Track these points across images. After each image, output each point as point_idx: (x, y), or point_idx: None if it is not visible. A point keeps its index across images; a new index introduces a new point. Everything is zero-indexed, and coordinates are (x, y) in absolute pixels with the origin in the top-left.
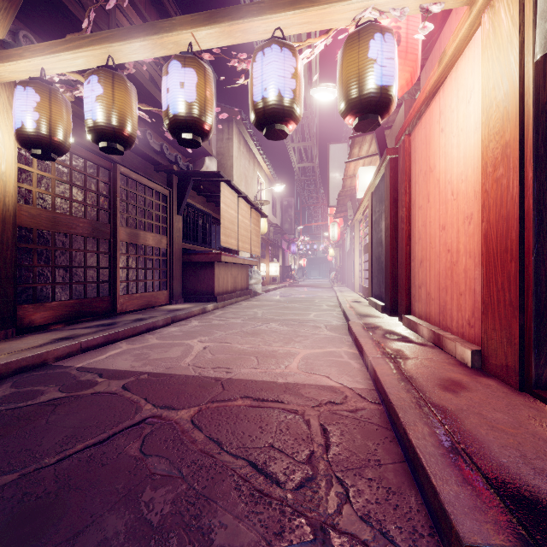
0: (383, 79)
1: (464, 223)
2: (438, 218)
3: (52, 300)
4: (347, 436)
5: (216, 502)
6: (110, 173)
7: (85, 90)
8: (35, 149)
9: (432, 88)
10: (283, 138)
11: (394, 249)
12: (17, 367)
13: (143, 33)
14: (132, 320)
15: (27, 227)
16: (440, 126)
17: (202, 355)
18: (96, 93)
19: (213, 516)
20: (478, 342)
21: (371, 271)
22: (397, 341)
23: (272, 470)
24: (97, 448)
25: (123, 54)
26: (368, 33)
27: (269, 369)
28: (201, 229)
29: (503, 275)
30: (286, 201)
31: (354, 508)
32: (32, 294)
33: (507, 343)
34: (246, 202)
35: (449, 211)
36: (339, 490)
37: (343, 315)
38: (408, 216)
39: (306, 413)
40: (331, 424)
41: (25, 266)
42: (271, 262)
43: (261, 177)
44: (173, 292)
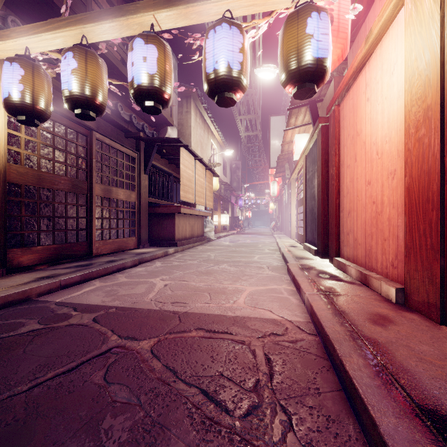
0: (319, 52)
1: (388, 178)
2: (365, 175)
3: (37, 245)
4: (288, 365)
5: (170, 430)
6: (87, 138)
7: (62, 64)
8: (20, 115)
9: (359, 64)
10: (232, 105)
11: (325, 202)
12: (4, 302)
13: (111, 16)
14: (105, 262)
15: (16, 183)
16: (366, 96)
17: (163, 292)
18: (71, 67)
19: (166, 444)
20: (401, 281)
21: (305, 221)
22: (329, 280)
23: (221, 398)
24: (65, 376)
25: (95, 34)
26: (306, 12)
27: (220, 304)
28: (164, 186)
29: (425, 223)
30: (235, 163)
31: (297, 436)
32: (20, 240)
33: (428, 282)
34: (201, 164)
35: (374, 168)
36: (283, 418)
37: (282, 258)
38: (337, 174)
39: (252, 343)
40: (274, 354)
41: (14, 216)
42: (222, 214)
43: (214, 144)
44: (141, 238)
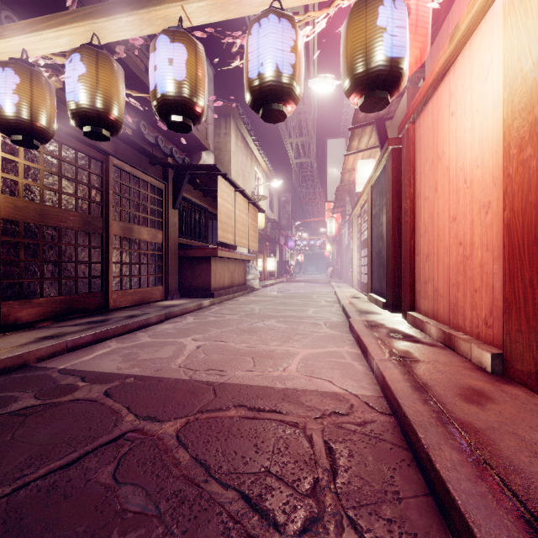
0: (393, 50)
1: (480, 213)
2: (448, 209)
3: (40, 296)
4: (357, 457)
5: None
6: (103, 165)
7: (67, 69)
8: (15, 135)
9: (442, 69)
10: (281, 120)
11: (396, 244)
12: None
13: (129, 7)
14: (125, 317)
15: (13, 220)
16: (450, 109)
17: (194, 356)
18: (78, 72)
19: None
20: (497, 344)
21: (371, 266)
22: (403, 341)
23: (268, 506)
24: (62, 472)
25: (109, 31)
26: None
27: (266, 372)
28: (197, 224)
29: (532, 270)
30: (284, 197)
31: None
32: (18, 290)
33: (537, 347)
34: (243, 197)
35: (461, 201)
36: (352, 536)
37: (342, 312)
38: (412, 208)
39: (308, 426)
40: (337, 441)
41: (10, 260)
42: (268, 258)
43: (259, 172)
44: (169, 288)
